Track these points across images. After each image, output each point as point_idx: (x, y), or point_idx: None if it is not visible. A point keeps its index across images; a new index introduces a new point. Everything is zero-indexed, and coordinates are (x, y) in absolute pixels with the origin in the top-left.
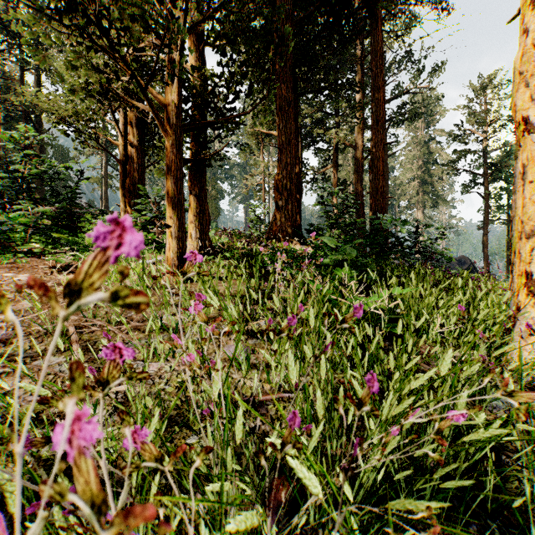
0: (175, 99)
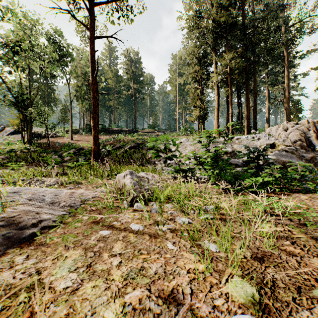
0: (198, 121)
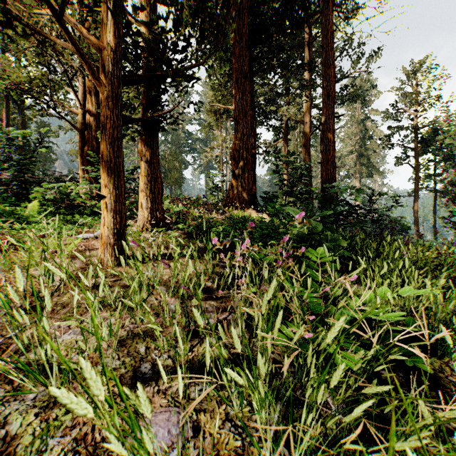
0: (111, 40)
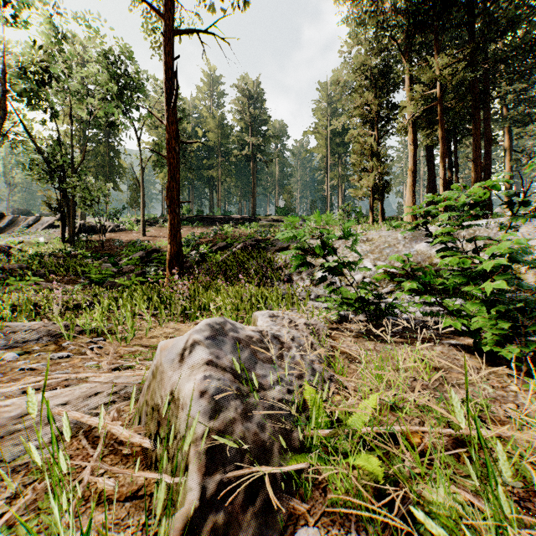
0: (372, 197)
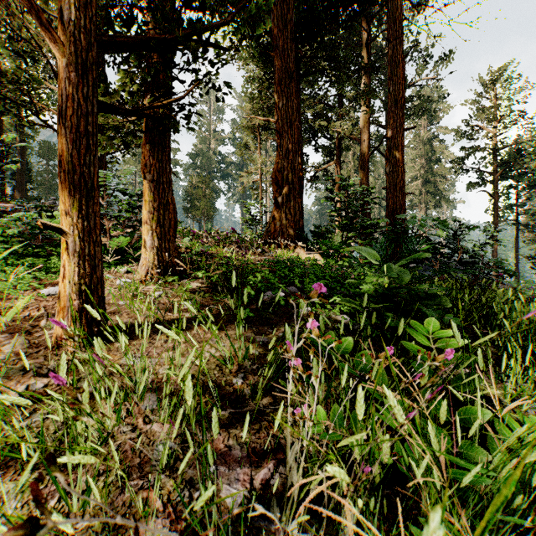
0: None
